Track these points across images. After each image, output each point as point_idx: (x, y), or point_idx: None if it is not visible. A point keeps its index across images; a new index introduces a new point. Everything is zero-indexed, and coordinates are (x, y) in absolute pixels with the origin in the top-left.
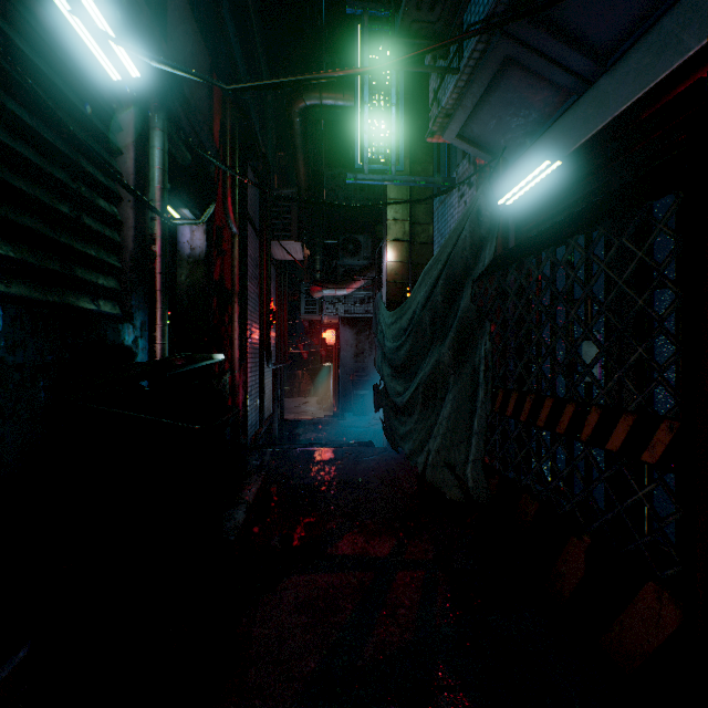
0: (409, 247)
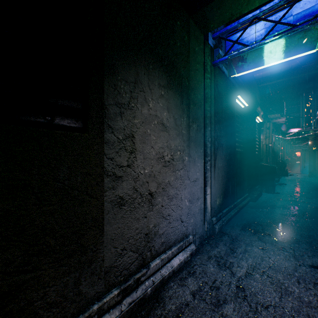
0: (314, 140)
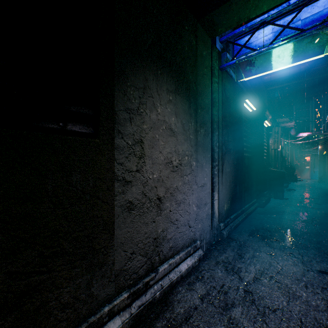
0: (324, 145)
